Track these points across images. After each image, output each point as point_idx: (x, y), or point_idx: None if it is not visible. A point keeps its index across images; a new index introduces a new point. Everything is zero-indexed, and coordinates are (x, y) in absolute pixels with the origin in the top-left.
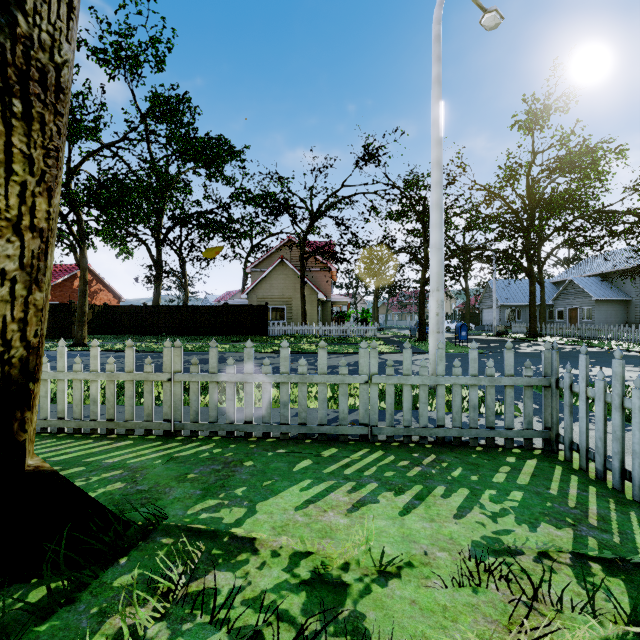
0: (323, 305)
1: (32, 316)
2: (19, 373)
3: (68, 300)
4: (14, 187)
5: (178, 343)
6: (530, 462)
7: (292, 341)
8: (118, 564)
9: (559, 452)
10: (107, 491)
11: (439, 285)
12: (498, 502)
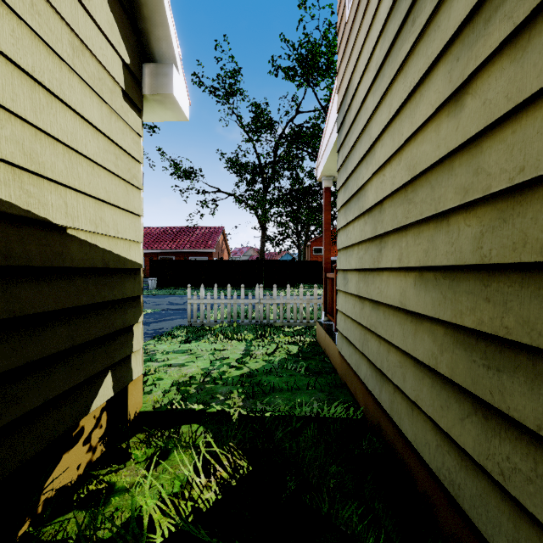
0: None
1: None
2: None
3: (217, 256)
4: None
5: None
6: None
7: None
8: None
9: None
10: None
11: None
12: None
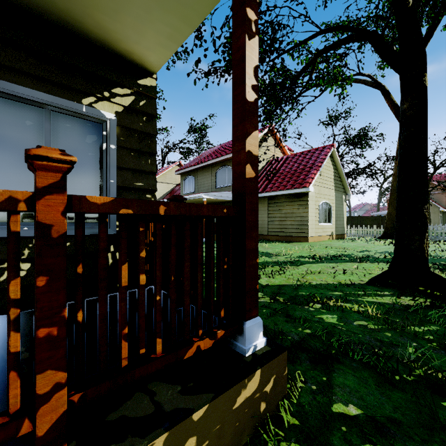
0: (443, 213)
1: None
2: None
3: None
4: None
5: None
6: None
7: None
8: None
9: None
10: None
11: None
12: None
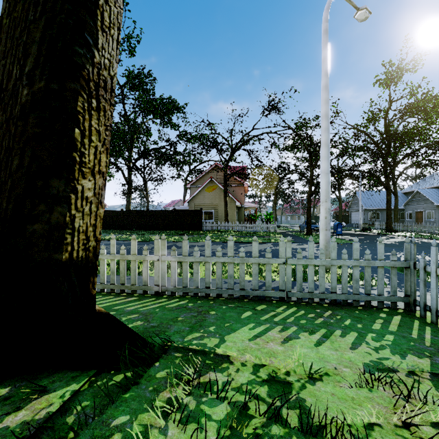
0: (239, 210)
1: (98, 222)
2: (92, 255)
3: None
4: (92, 149)
5: (163, 237)
6: (396, 317)
7: (219, 234)
8: (155, 366)
9: (416, 311)
10: (134, 326)
11: (327, 198)
12: (378, 341)
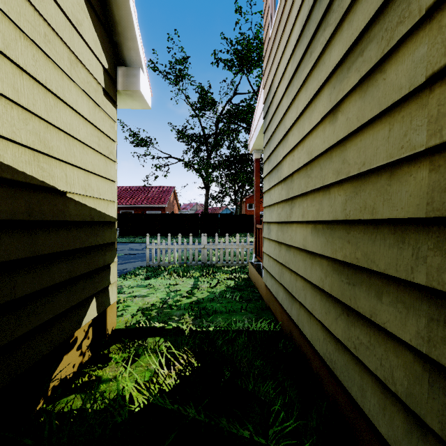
0: None
1: None
2: None
3: (169, 210)
4: None
5: None
6: None
7: None
8: None
9: None
10: None
11: None
12: None
